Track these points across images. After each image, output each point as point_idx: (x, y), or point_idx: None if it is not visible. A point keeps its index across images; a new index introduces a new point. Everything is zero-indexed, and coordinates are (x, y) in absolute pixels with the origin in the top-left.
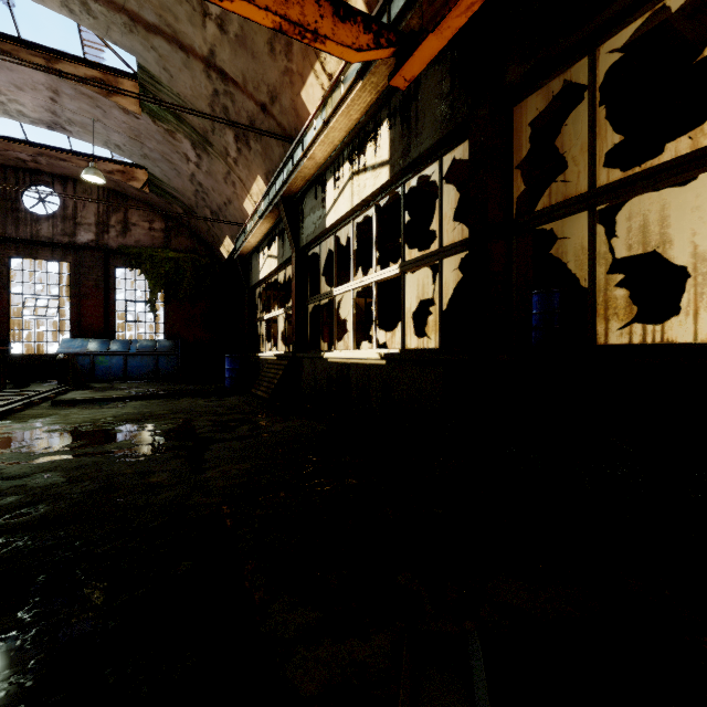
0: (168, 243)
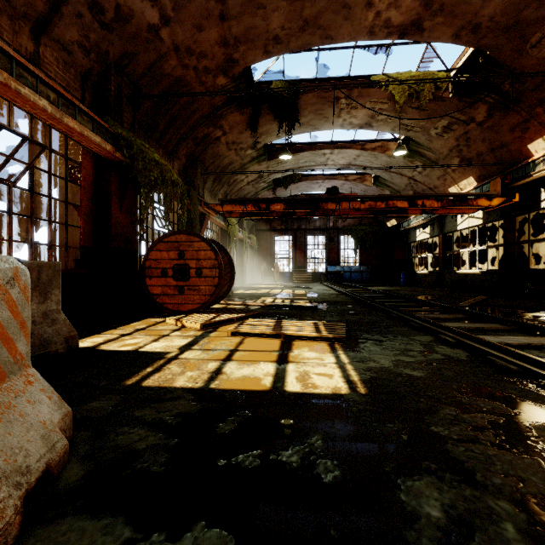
0: (360, 222)
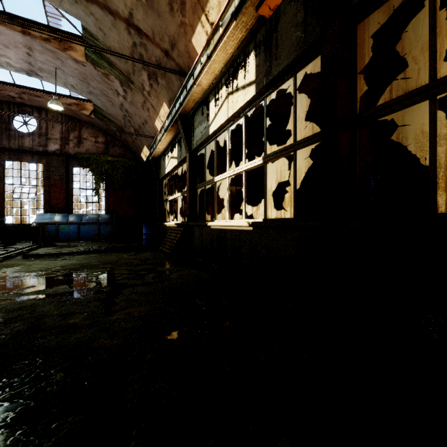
0: (107, 151)
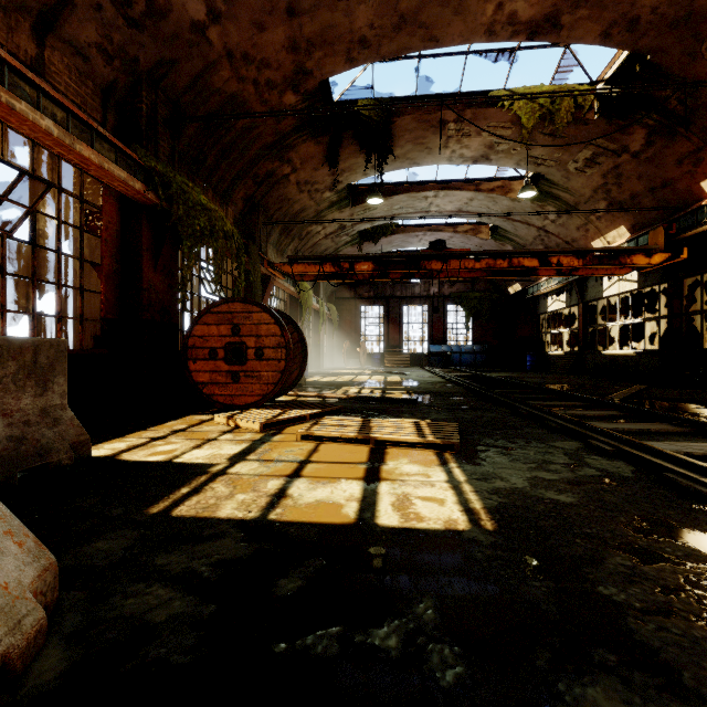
0: (473, 288)
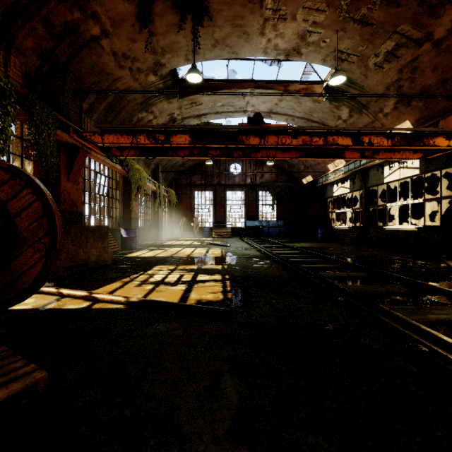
0: (277, 179)
